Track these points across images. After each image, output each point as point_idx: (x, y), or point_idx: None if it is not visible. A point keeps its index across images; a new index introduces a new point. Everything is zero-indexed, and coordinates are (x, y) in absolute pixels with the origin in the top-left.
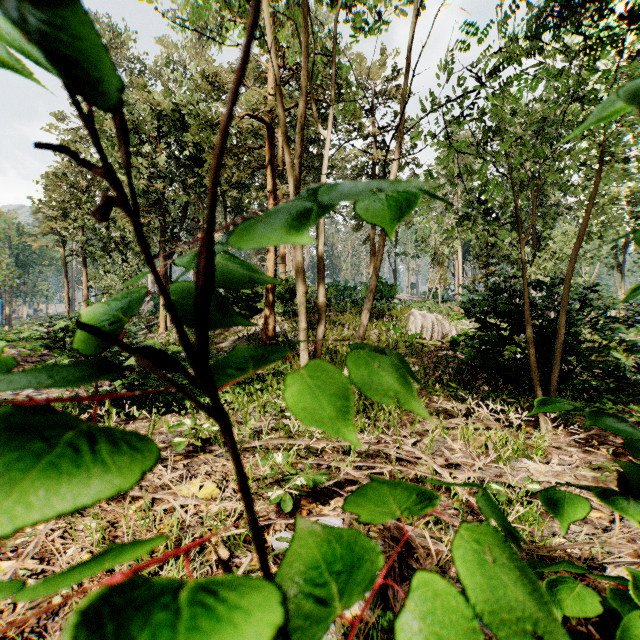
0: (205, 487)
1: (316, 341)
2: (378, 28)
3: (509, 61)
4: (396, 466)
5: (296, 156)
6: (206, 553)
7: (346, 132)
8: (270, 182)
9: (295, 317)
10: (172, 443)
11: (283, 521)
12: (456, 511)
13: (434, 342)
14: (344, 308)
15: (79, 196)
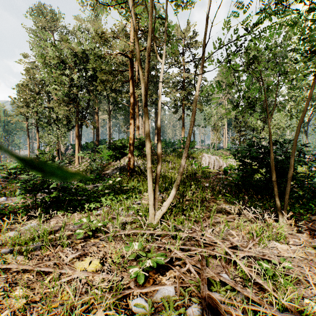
0: (92, 263)
1: (156, 174)
2: (189, 4)
3: (265, 18)
4: (204, 249)
5: (145, 71)
6: (90, 315)
7: (170, 64)
8: (131, 88)
9: (144, 157)
10: (75, 233)
11: (138, 290)
12: (241, 279)
13: (215, 170)
14: (169, 153)
15: (34, 96)
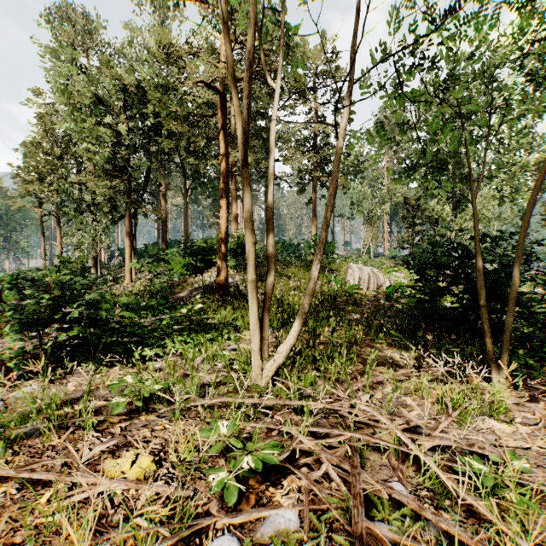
0: (138, 462)
1: (265, 293)
2: None
3: None
4: (355, 433)
5: (244, 95)
6: None
7: (291, 107)
8: (222, 146)
9: (246, 270)
10: (110, 404)
11: (225, 519)
12: (430, 493)
13: (370, 292)
14: (289, 262)
15: (52, 162)
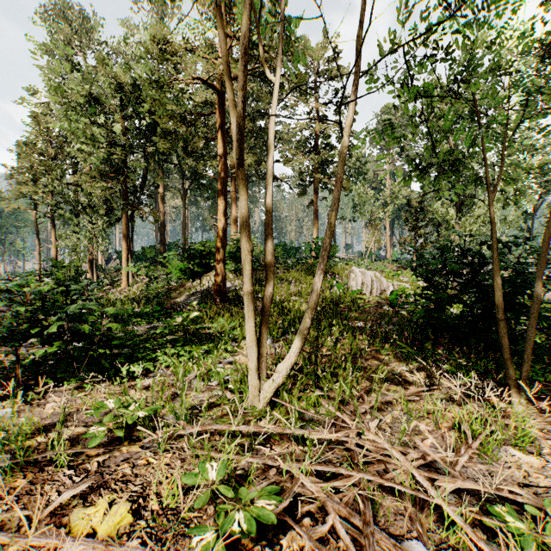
0: (112, 512)
1: (263, 305)
2: None
3: None
4: (365, 474)
5: (239, 86)
6: None
7: (292, 107)
8: (220, 146)
9: None
10: (86, 435)
11: None
12: None
13: (373, 297)
14: (290, 266)
15: (46, 162)
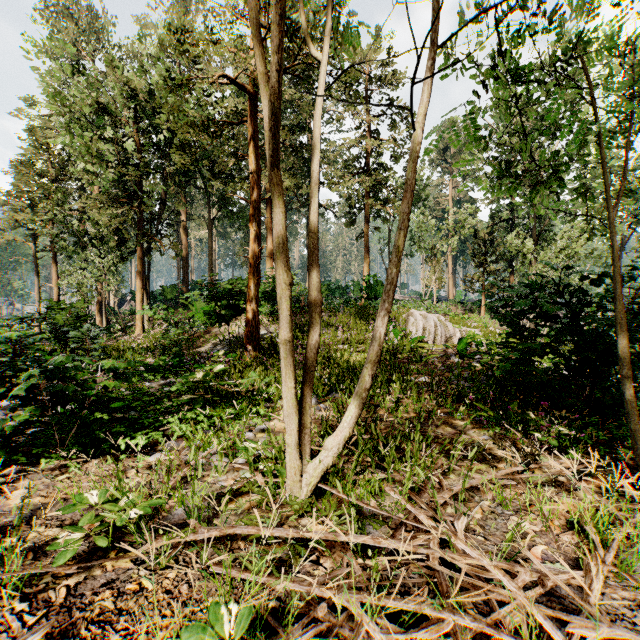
0: None
1: (306, 358)
2: None
3: None
4: (463, 617)
5: (272, 47)
6: None
7: (338, 120)
8: (253, 161)
9: None
10: (52, 546)
11: None
12: None
13: (437, 346)
14: (337, 308)
15: (46, 185)
